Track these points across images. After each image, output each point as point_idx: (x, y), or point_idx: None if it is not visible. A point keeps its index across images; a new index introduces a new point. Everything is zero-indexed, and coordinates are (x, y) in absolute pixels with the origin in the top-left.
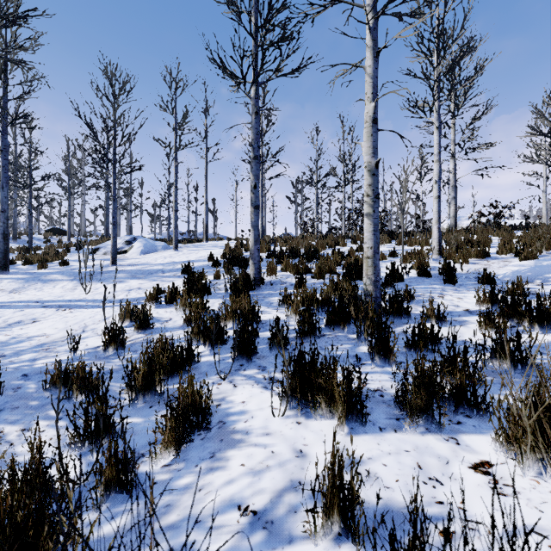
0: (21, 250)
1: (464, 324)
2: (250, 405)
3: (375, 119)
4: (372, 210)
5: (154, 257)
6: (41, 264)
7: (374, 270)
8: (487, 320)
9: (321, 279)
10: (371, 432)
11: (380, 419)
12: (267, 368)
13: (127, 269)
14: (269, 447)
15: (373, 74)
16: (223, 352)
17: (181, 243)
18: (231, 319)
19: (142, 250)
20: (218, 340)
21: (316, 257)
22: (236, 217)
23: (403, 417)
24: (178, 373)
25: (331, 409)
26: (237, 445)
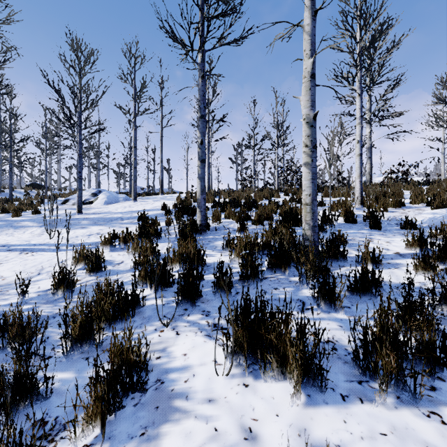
0: (3, 201)
1: (398, 266)
2: (192, 358)
3: (313, 74)
4: (310, 159)
5: (115, 207)
6: (16, 213)
7: (313, 216)
8: (423, 263)
9: (260, 225)
10: (332, 402)
11: (339, 382)
12: (211, 313)
13: (91, 217)
14: (211, 421)
15: (311, 32)
16: (168, 295)
17: (140, 195)
18: (177, 262)
19: (106, 201)
20: (164, 283)
21: (255, 207)
22: (187, 175)
23: (365, 380)
24: (121, 318)
25: (283, 369)
26: (174, 416)
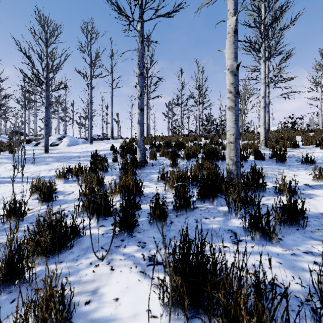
0: None
1: (312, 196)
2: (124, 305)
3: (236, 30)
4: (234, 104)
5: (75, 148)
6: None
7: (236, 153)
8: None
9: (188, 161)
10: None
11: None
12: (146, 245)
13: (54, 156)
14: None
15: None
16: (108, 224)
17: (96, 140)
18: (119, 193)
19: (68, 143)
20: (105, 213)
21: (183, 148)
22: (131, 125)
23: None
24: (58, 251)
25: None
26: None
